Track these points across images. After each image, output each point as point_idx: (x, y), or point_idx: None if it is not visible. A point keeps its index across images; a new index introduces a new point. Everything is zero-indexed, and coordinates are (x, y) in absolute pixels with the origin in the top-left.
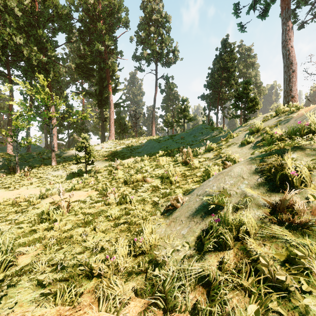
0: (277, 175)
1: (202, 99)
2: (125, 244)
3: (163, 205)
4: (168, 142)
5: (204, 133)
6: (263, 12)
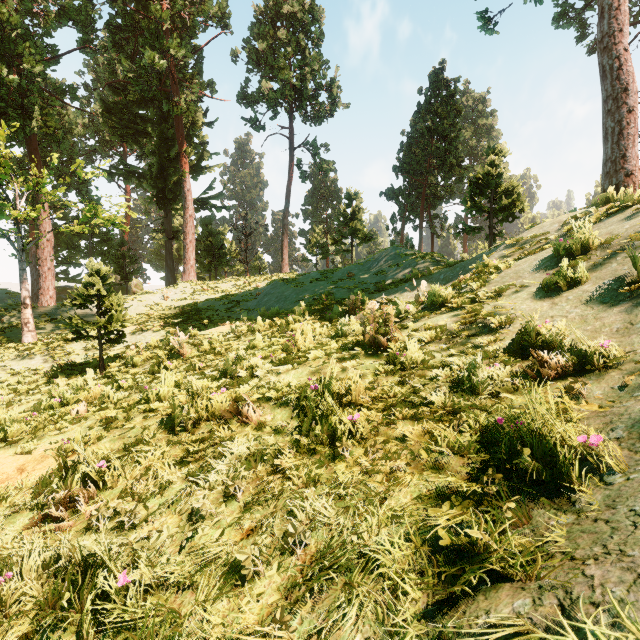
0: None
1: (388, 198)
2: None
3: None
4: (317, 286)
5: (403, 264)
6: None
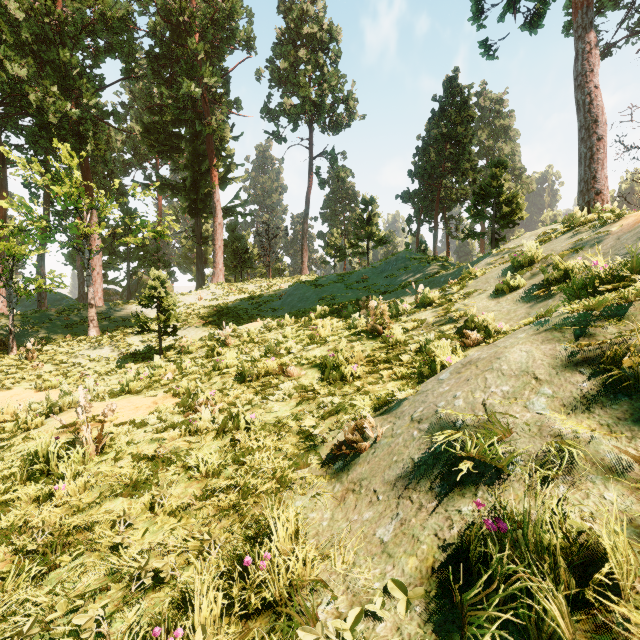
0: (639, 373)
1: (404, 200)
2: (221, 564)
3: (326, 440)
4: (335, 288)
5: (411, 268)
6: (533, 18)
